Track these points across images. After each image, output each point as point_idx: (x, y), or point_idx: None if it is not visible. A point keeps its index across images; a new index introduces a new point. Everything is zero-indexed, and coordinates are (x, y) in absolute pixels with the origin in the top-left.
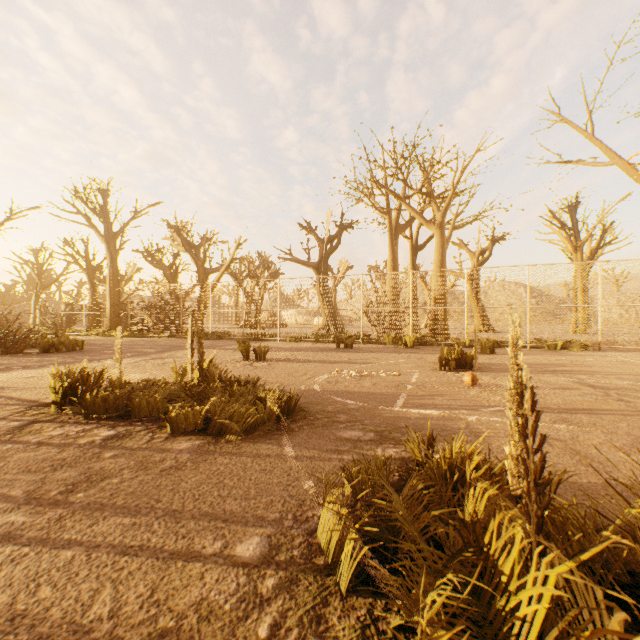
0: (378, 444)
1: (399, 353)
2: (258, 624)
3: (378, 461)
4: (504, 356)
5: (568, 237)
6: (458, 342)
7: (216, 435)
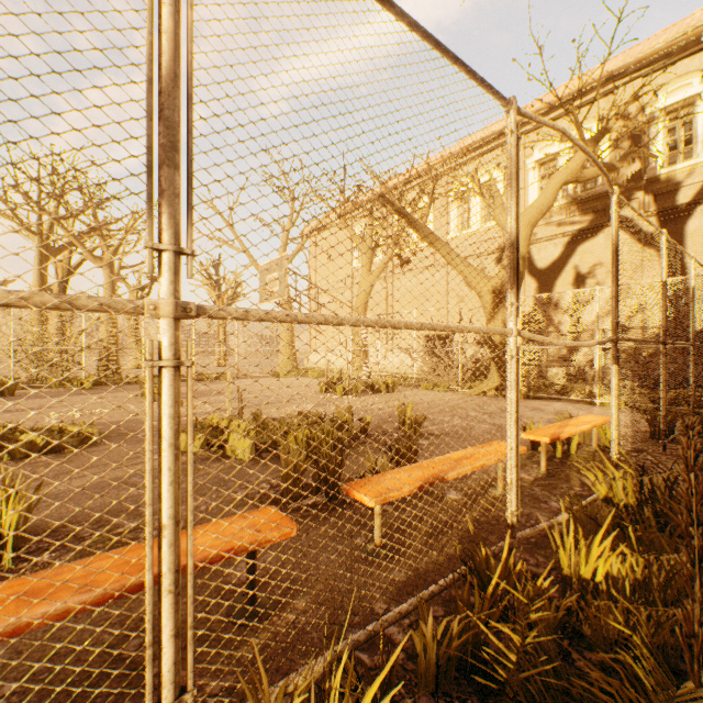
0: None
1: (87, 394)
2: (184, 459)
3: None
4: (183, 388)
5: (215, 288)
6: (138, 380)
7: (54, 452)
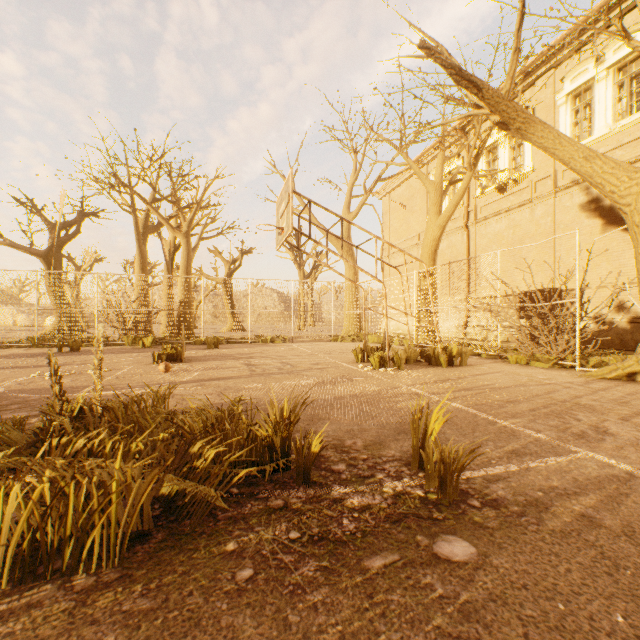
0: (38, 417)
1: (131, 353)
2: None
3: (29, 425)
4: (223, 350)
5: (295, 257)
6: (196, 340)
7: None
